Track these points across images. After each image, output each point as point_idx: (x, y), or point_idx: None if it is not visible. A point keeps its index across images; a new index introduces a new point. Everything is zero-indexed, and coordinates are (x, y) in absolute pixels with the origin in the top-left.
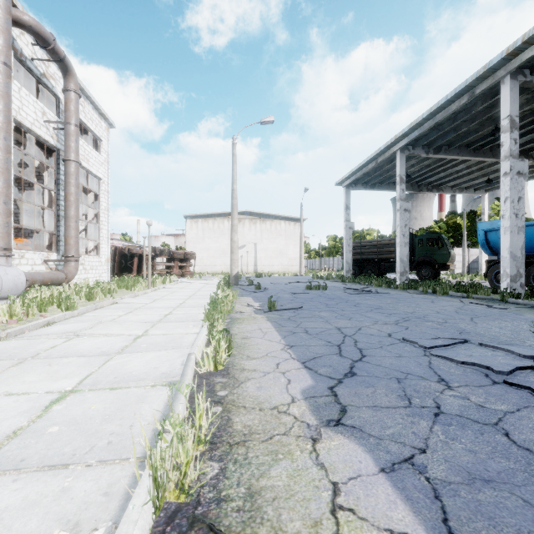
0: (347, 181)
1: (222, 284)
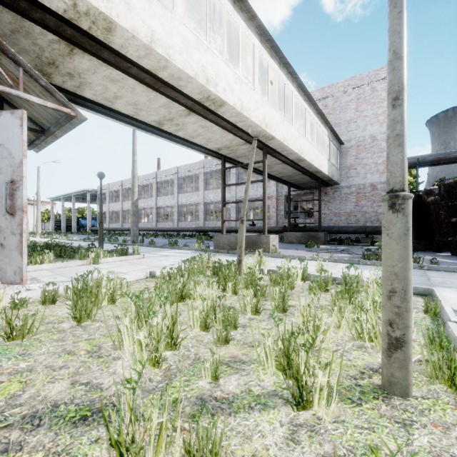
0: (51, 199)
1: None
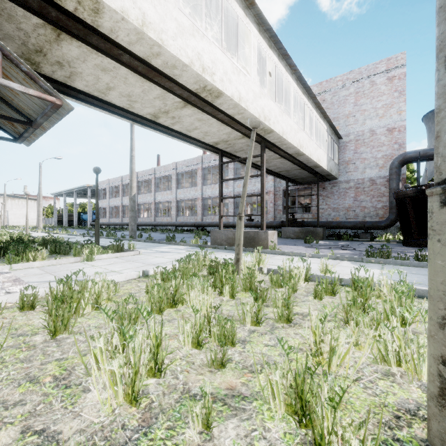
0: (54, 194)
1: (5, 227)
